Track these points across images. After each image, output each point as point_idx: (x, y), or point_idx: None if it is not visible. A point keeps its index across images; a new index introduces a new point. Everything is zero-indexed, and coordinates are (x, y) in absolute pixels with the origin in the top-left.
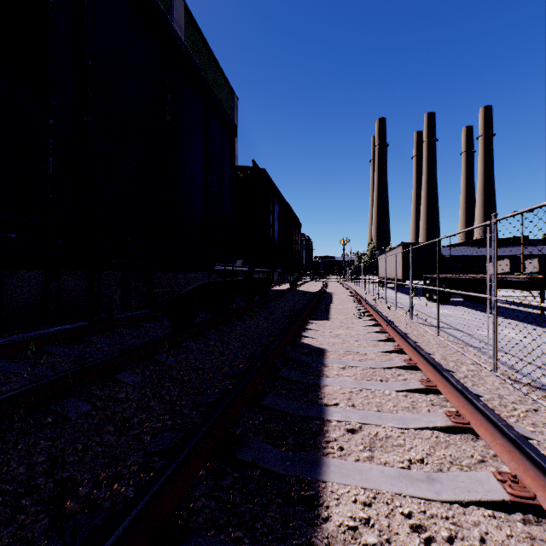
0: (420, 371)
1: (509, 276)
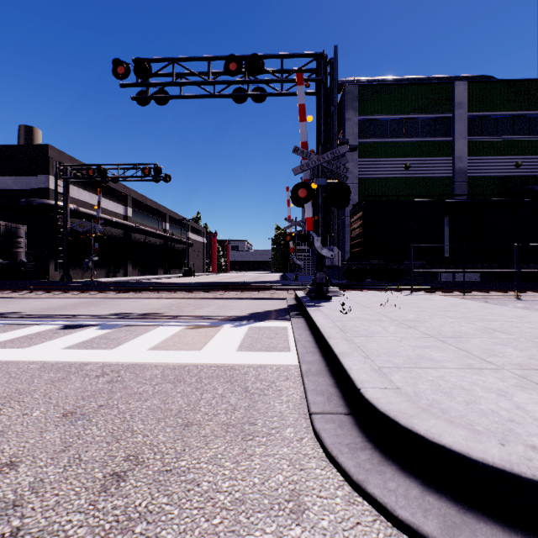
0: None
1: None
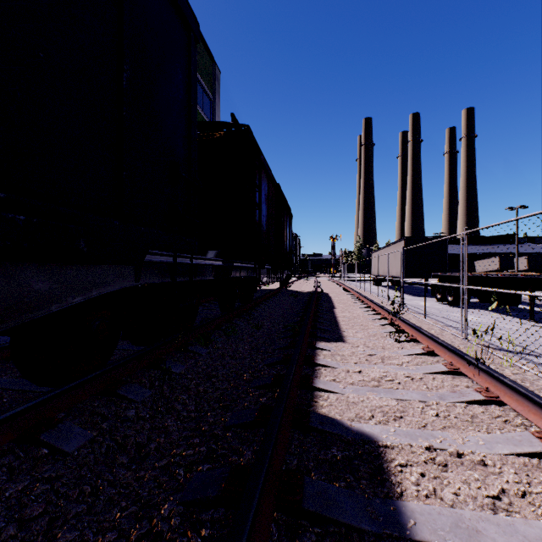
0: None
1: None
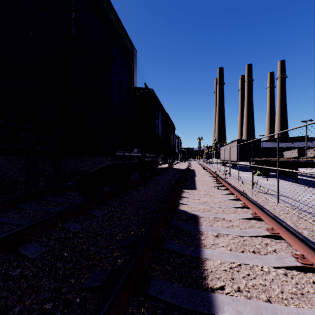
0: (283, 240)
1: (314, 159)
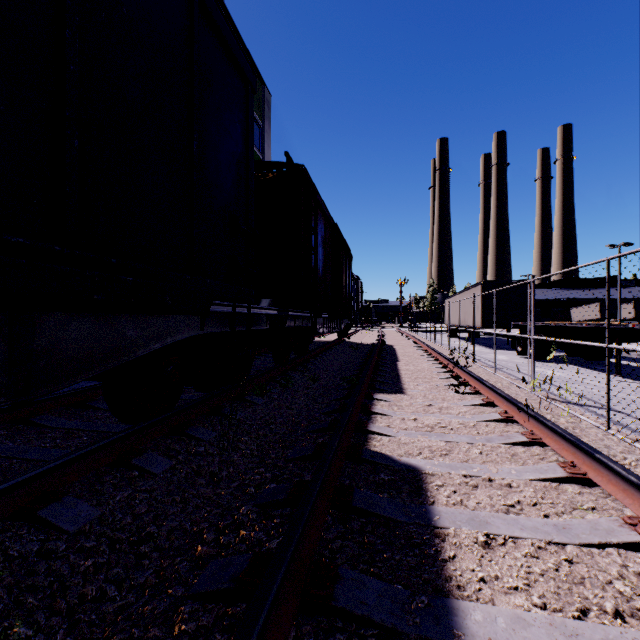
0: None
1: None
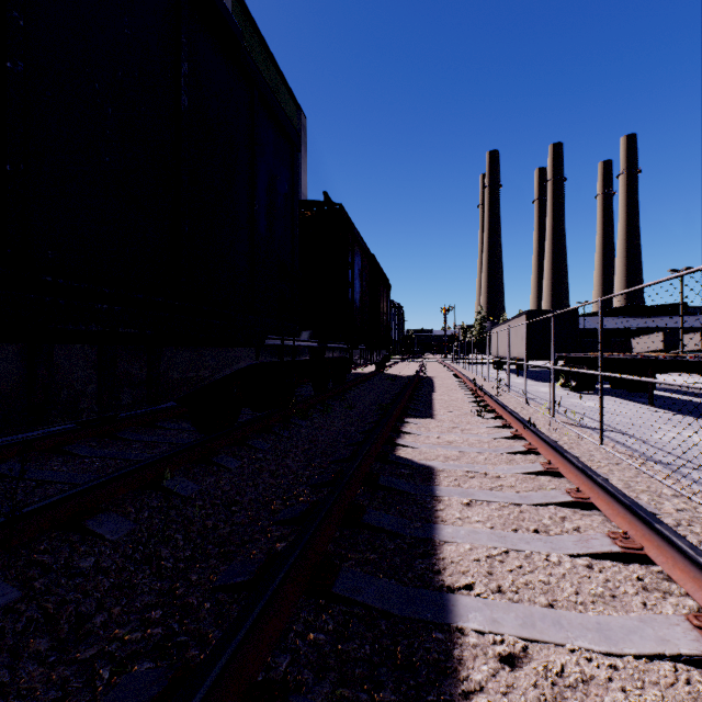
0: (596, 511)
1: (688, 355)
